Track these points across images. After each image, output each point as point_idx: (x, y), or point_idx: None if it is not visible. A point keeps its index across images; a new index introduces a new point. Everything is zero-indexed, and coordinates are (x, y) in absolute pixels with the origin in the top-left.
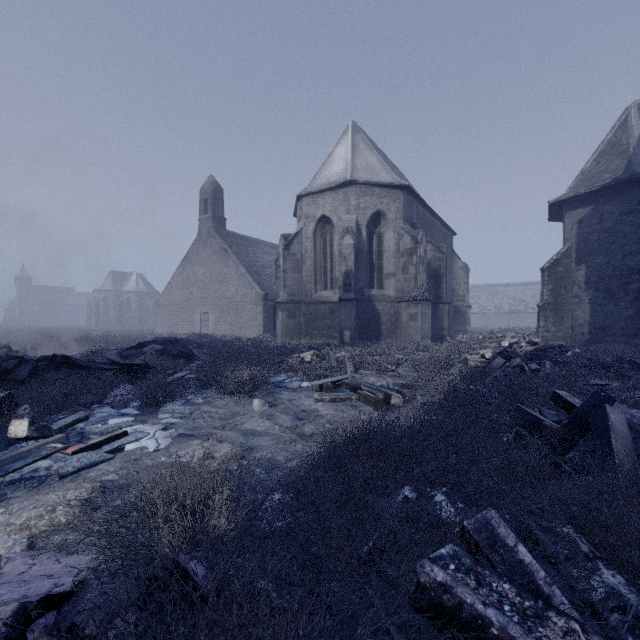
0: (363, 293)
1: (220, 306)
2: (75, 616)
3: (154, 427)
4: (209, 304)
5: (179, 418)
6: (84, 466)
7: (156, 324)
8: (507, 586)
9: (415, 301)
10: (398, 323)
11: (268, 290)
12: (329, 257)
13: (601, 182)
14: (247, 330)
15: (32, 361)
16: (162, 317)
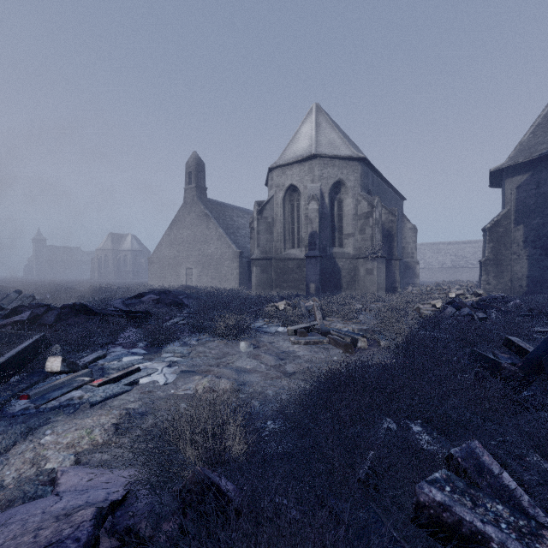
0: (326, 251)
1: (202, 262)
2: (127, 520)
3: (161, 364)
4: (193, 261)
5: (179, 357)
6: (109, 396)
7: (149, 277)
8: (500, 507)
9: (371, 258)
10: (356, 277)
11: (243, 249)
12: (296, 220)
13: (538, 152)
14: (225, 283)
15: (56, 308)
16: (154, 271)
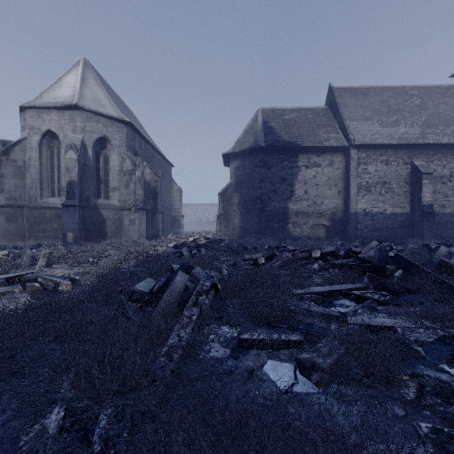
0: (89, 201)
1: None
2: None
3: None
4: None
5: None
6: None
7: None
8: None
9: (134, 210)
10: (122, 226)
11: None
12: (57, 168)
13: (245, 147)
14: None
15: None
16: None
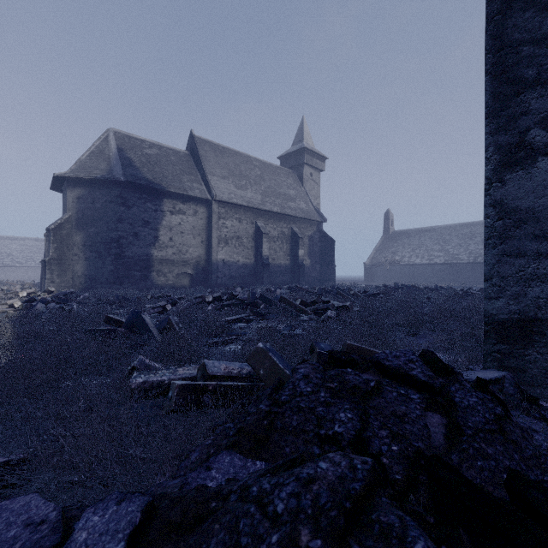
0: None
1: None
2: None
3: None
4: None
5: None
6: None
7: None
8: (163, 370)
9: None
10: None
11: None
12: None
13: (95, 174)
14: None
15: None
16: None
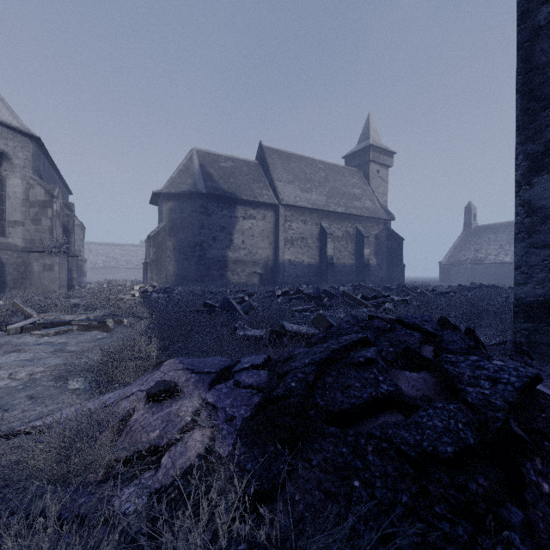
0: None
1: None
2: None
3: None
4: None
5: None
6: None
7: None
8: (255, 330)
9: (51, 252)
10: (27, 273)
11: None
12: None
13: (183, 189)
14: None
15: None
16: None
